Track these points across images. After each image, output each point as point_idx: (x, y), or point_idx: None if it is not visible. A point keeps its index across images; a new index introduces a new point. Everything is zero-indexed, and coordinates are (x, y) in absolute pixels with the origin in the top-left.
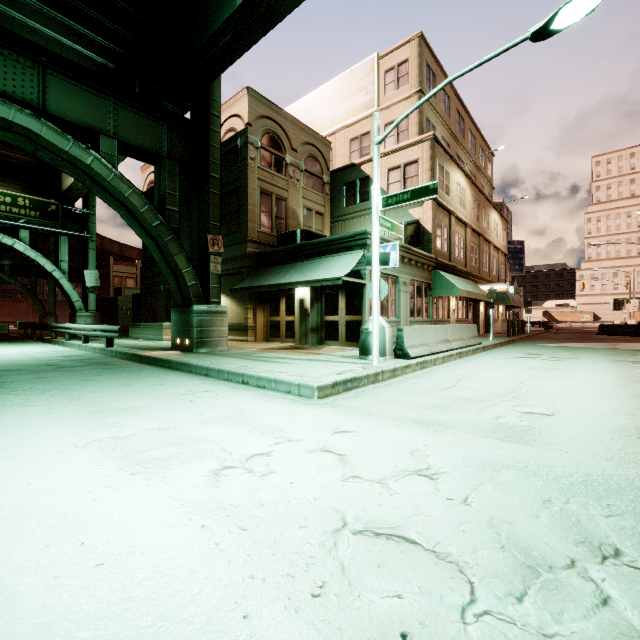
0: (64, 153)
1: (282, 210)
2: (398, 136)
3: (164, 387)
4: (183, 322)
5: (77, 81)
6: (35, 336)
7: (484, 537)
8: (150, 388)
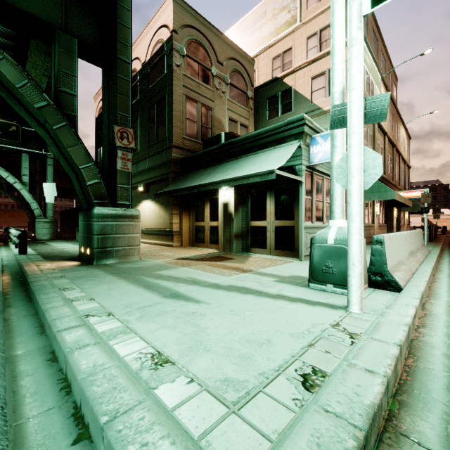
0: None
1: (208, 119)
2: (321, 46)
3: None
4: (85, 228)
5: None
6: (6, 238)
7: None
8: None
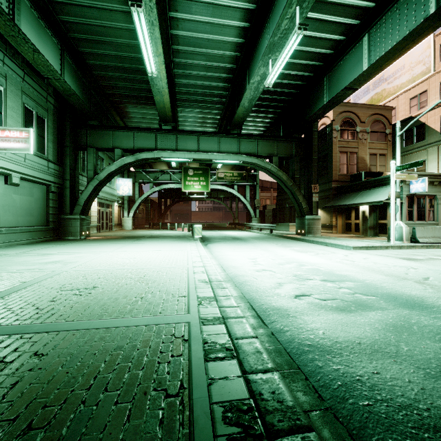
0: (263, 167)
1: (354, 160)
2: None
3: (299, 244)
4: (301, 223)
5: (266, 140)
6: (237, 228)
7: (363, 261)
8: (295, 244)
